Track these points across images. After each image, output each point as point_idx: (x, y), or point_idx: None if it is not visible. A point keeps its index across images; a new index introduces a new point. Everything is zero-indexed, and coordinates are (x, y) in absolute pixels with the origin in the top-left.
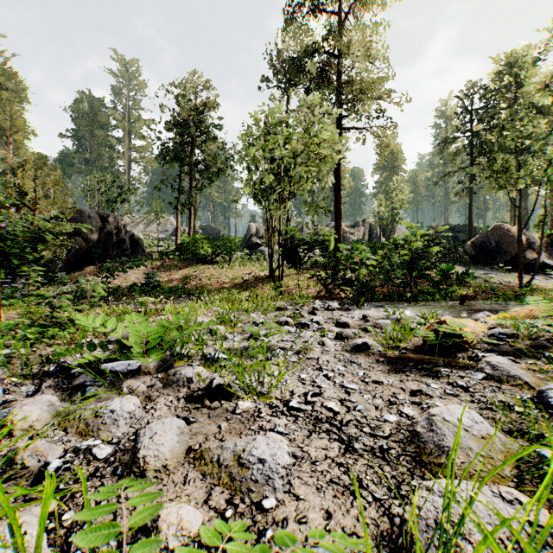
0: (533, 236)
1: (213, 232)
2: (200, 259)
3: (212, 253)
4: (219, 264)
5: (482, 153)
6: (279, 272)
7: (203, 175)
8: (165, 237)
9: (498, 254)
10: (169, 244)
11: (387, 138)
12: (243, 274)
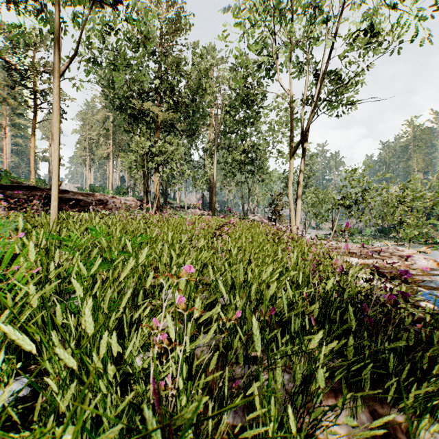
0: None
1: None
2: None
3: None
4: None
5: None
6: None
7: None
8: None
9: None
10: None
11: None
12: None
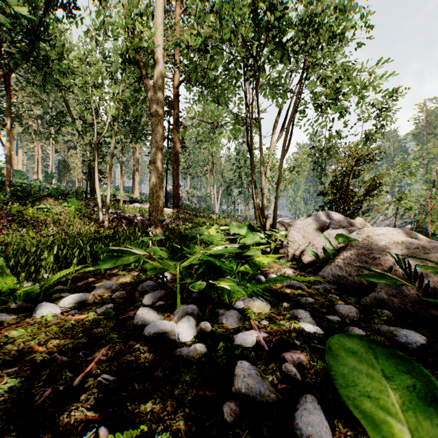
0: None
1: None
2: None
3: None
4: None
5: None
6: None
7: None
8: None
9: None
10: None
11: None
12: None
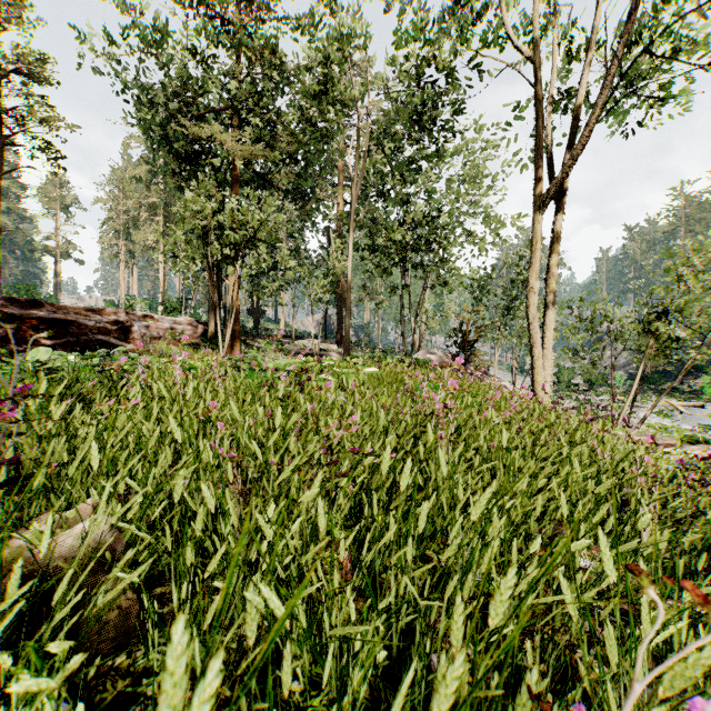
0: None
1: None
2: None
3: None
4: None
5: None
6: None
7: None
8: None
9: None
10: None
11: None
12: None
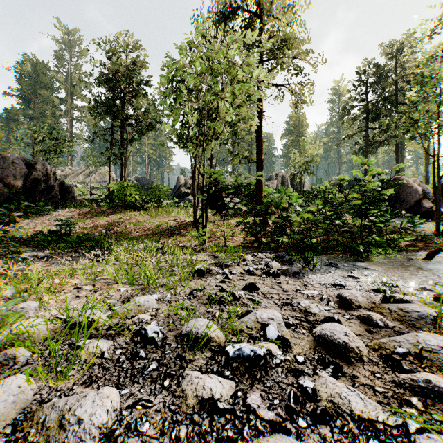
0: (427, 187)
1: (147, 182)
2: (129, 206)
3: (142, 200)
4: (147, 211)
5: (376, 118)
6: (203, 219)
7: (134, 129)
8: (102, 186)
9: (398, 203)
10: (104, 193)
11: (304, 95)
12: (168, 220)
